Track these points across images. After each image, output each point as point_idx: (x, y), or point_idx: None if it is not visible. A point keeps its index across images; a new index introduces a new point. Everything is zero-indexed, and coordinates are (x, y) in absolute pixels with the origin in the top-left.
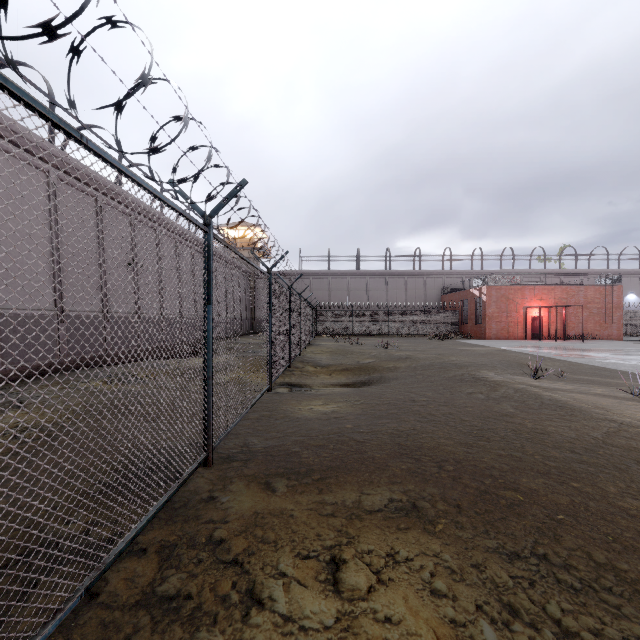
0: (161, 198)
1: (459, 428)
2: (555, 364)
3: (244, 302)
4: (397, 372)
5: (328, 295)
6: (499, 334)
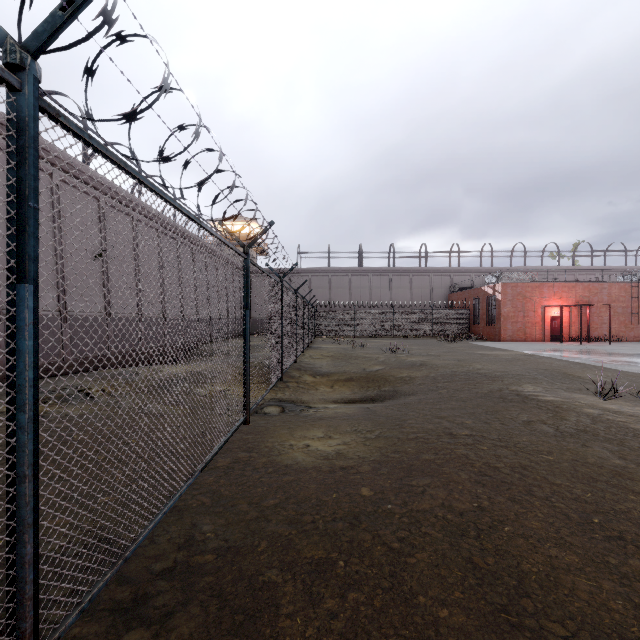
0: None
1: (558, 507)
2: (608, 374)
3: (239, 301)
4: (414, 384)
5: (328, 294)
6: (515, 335)
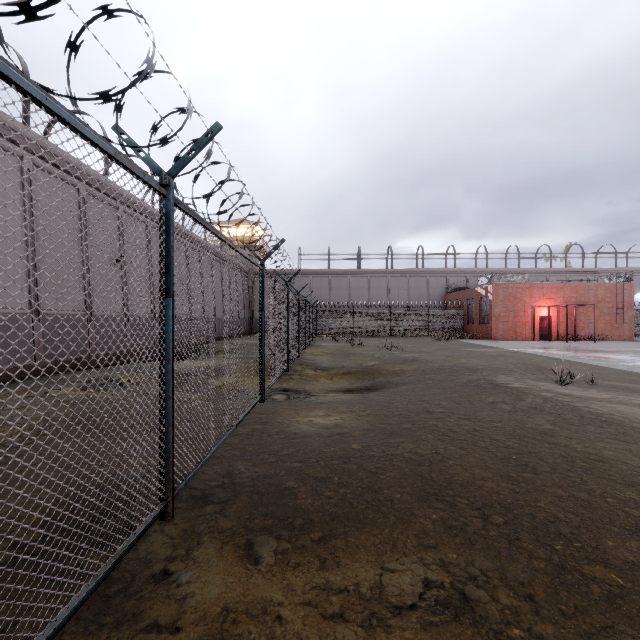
0: (64, 118)
1: (492, 452)
2: (576, 367)
3: (242, 301)
4: (404, 376)
5: (328, 294)
6: (506, 334)
